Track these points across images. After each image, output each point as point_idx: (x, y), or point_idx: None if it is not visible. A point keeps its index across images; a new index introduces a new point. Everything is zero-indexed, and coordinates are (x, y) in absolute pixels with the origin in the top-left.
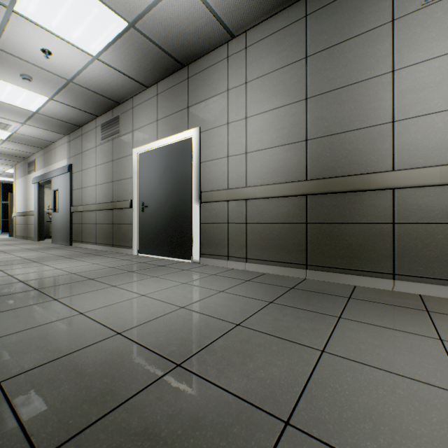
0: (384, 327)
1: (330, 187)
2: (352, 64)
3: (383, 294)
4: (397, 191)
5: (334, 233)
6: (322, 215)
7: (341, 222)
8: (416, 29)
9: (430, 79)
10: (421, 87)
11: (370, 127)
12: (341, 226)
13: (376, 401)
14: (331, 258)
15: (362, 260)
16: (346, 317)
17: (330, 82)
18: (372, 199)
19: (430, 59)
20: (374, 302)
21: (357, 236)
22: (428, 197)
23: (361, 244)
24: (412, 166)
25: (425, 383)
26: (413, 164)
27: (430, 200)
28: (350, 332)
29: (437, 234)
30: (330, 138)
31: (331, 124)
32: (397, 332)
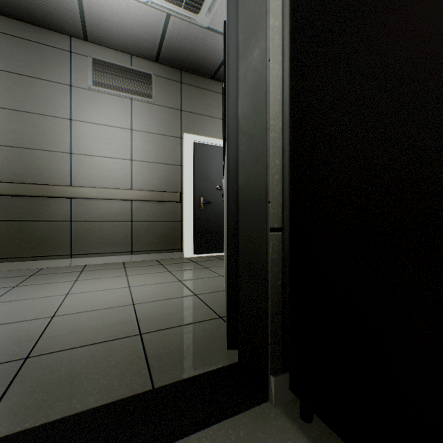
0: (47, 283)
1: (21, 191)
2: (42, 99)
3: (62, 268)
4: (74, 200)
5: (26, 229)
6: (13, 213)
7: (32, 220)
8: (85, 100)
9: (93, 135)
10: (88, 138)
11: (56, 152)
12: (33, 223)
13: (17, 309)
14: (23, 250)
15: (50, 248)
16: (21, 285)
17: (22, 104)
18: (57, 204)
19: (93, 123)
20: (51, 274)
21: (46, 231)
22: (92, 205)
23: (49, 236)
24: (83, 185)
25: (51, 296)
26: (83, 184)
27: (93, 207)
28: (19, 291)
29: (96, 227)
30: (21, 150)
31: (23, 139)
32: (54, 283)
